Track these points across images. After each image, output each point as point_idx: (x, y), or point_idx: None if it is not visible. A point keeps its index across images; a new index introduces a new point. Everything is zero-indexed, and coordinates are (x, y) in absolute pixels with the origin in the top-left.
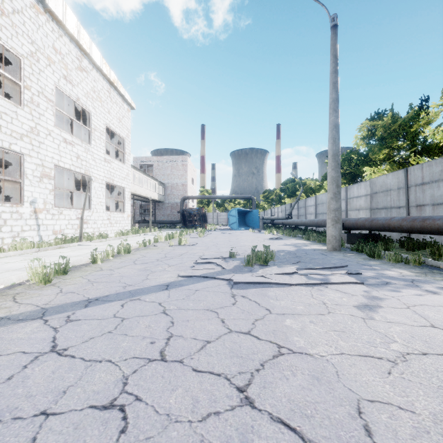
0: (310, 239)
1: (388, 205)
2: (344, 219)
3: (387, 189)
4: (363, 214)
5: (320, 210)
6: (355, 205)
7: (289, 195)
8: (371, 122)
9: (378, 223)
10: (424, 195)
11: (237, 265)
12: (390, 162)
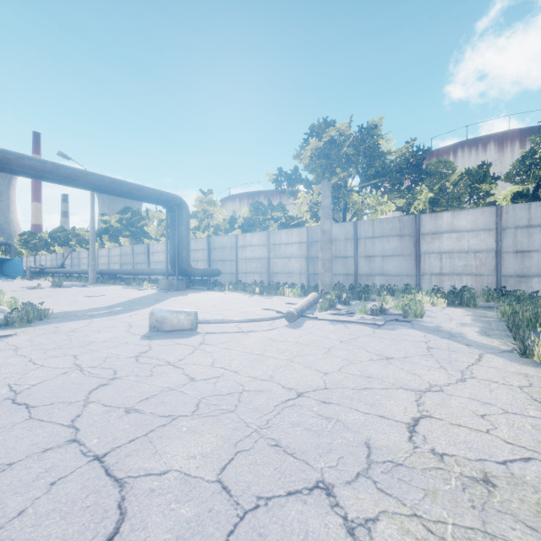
0: (82, 281)
1: (127, 262)
2: (102, 269)
3: (127, 254)
4: (118, 266)
5: None
6: (114, 260)
7: (61, 244)
8: (120, 215)
9: (114, 271)
10: (138, 259)
11: (48, 287)
12: (132, 238)
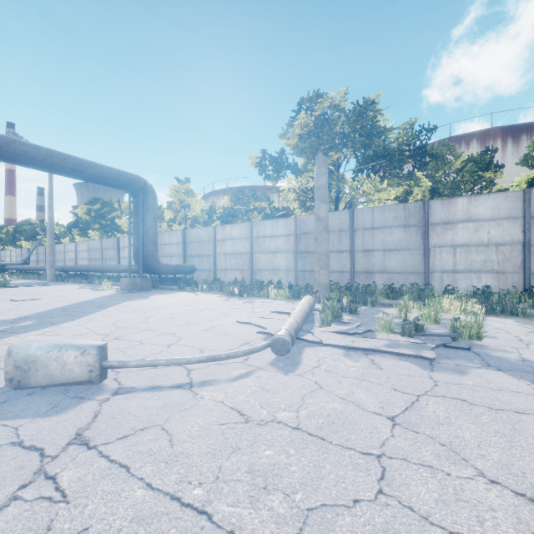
0: (41, 279)
1: (96, 258)
2: (64, 266)
3: (95, 248)
4: (85, 263)
5: (58, 257)
6: (81, 256)
7: (28, 238)
8: (88, 206)
9: (77, 268)
10: (107, 254)
11: None
12: (103, 231)
